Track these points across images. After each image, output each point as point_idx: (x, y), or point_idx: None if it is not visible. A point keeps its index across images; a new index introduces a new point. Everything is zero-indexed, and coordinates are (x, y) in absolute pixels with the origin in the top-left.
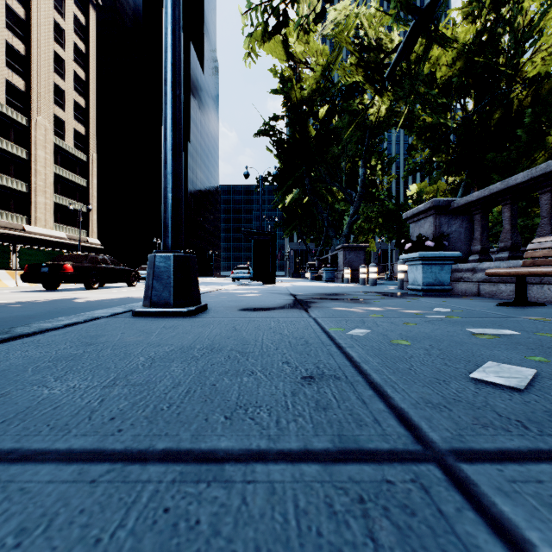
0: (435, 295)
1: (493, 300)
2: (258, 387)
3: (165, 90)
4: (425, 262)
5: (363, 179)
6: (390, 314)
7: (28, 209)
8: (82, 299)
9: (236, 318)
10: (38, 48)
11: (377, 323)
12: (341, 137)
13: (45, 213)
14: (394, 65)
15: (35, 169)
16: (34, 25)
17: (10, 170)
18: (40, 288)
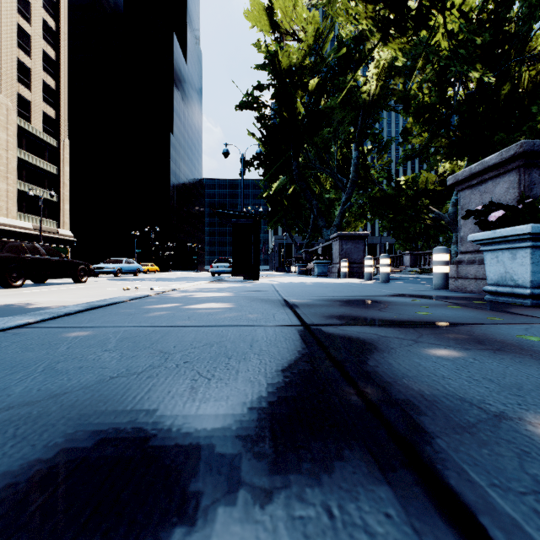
0: None
1: None
2: None
3: None
4: (538, 243)
5: (356, 163)
6: None
7: None
8: None
9: None
10: None
11: None
12: (332, 117)
13: (6, 201)
14: None
15: None
16: None
17: None
18: None
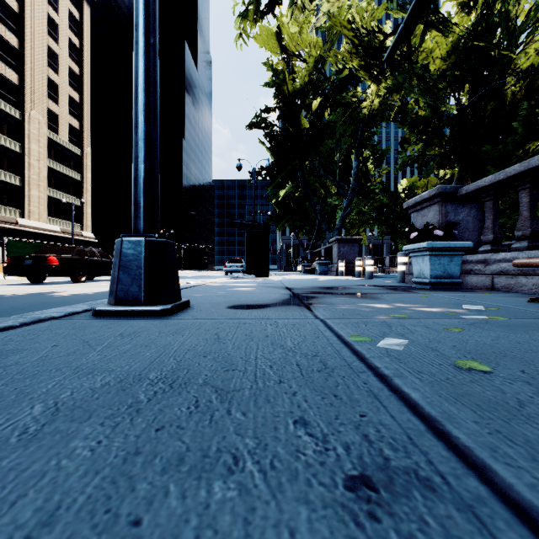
0: (443, 289)
1: (515, 295)
2: (246, 536)
3: (135, 38)
4: (433, 253)
5: (356, 172)
6: (413, 313)
7: (21, 202)
8: (61, 293)
9: (222, 320)
10: (31, 42)
11: (407, 326)
12: (334, 130)
13: (38, 206)
14: (394, 47)
15: (29, 163)
16: (27, 19)
17: (3, 163)
18: (27, 281)
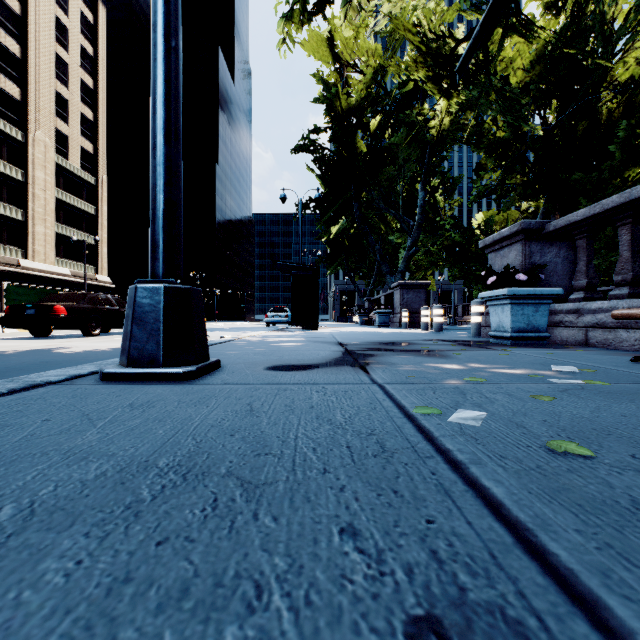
0: (527, 344)
1: (614, 352)
2: None
3: (153, 40)
4: (515, 301)
5: (423, 205)
6: (492, 376)
7: (24, 240)
8: (68, 350)
9: (258, 385)
10: (36, 50)
11: (485, 394)
12: (397, 154)
13: (45, 245)
14: (468, 55)
15: (33, 193)
16: (31, 22)
17: (3, 194)
18: (29, 335)
